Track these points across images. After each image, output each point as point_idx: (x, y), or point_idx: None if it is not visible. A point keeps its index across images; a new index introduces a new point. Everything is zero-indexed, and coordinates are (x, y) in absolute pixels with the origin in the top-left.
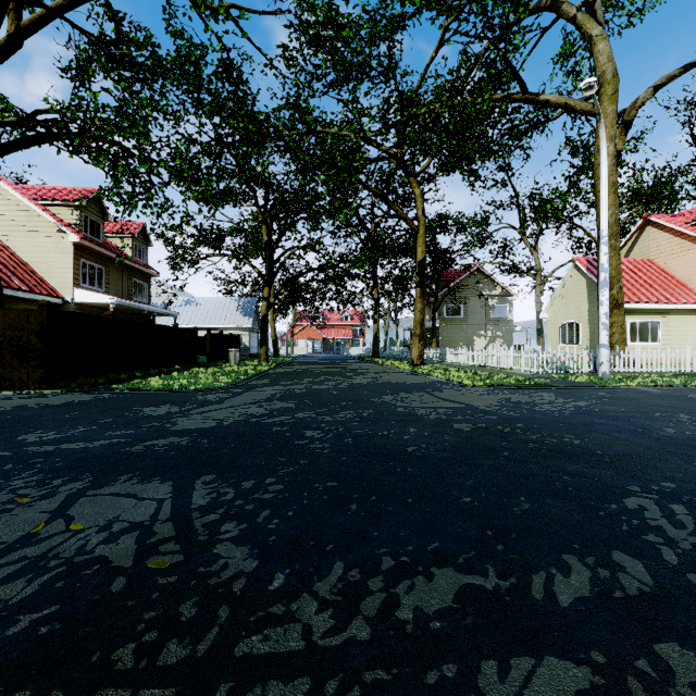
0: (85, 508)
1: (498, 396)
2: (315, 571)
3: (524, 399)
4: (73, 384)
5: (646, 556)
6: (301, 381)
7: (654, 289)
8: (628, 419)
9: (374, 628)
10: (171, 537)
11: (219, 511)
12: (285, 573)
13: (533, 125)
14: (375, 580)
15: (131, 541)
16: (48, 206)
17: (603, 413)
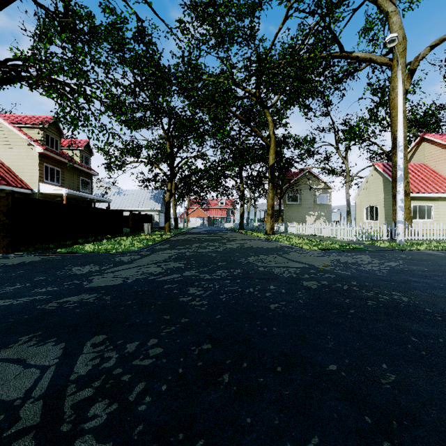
0: None
1: (330, 258)
2: None
3: (350, 260)
4: (31, 248)
5: None
6: (191, 246)
7: (428, 184)
8: (434, 277)
9: None
10: (32, 427)
11: (95, 384)
12: None
13: (347, 74)
14: None
15: None
16: (22, 128)
17: (412, 272)
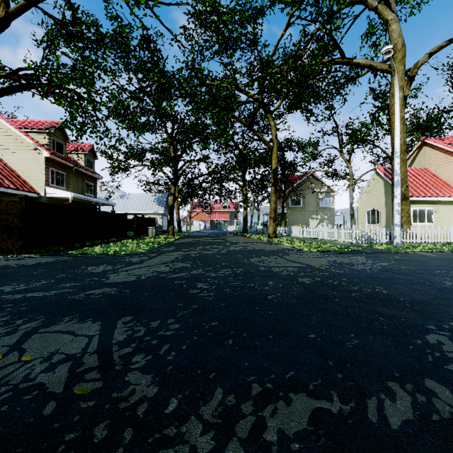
0: (35, 342)
1: (327, 259)
2: (201, 396)
3: (345, 261)
4: (43, 250)
5: (450, 383)
6: (195, 248)
7: (428, 188)
8: (417, 275)
9: (246, 449)
10: (94, 367)
11: (132, 345)
12: (178, 398)
13: (348, 79)
14: (247, 404)
15: (64, 370)
16: (28, 132)
17: (400, 271)
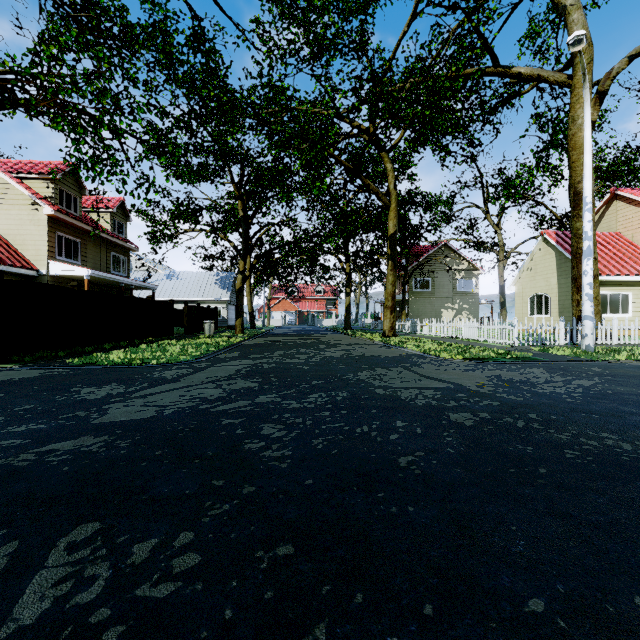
0: None
1: (485, 372)
2: None
3: (516, 377)
4: (27, 358)
5: None
6: (272, 354)
7: (624, 262)
8: None
9: None
10: None
11: None
12: None
13: (504, 99)
14: None
15: None
16: (23, 179)
17: (621, 397)
